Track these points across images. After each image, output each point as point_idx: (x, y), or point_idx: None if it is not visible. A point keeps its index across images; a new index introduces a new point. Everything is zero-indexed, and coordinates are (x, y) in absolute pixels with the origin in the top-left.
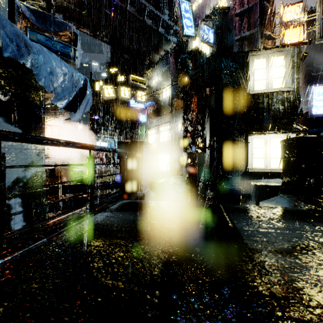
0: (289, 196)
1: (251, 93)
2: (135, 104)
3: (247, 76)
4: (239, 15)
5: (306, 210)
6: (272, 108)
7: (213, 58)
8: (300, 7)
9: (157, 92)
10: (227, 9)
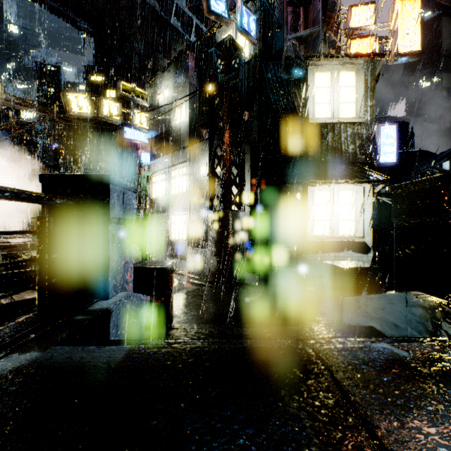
0: (424, 297)
1: (310, 122)
2: (132, 135)
3: (304, 96)
4: (293, 4)
5: None
6: (339, 147)
7: (256, 61)
8: (370, 10)
9: (167, 113)
10: None
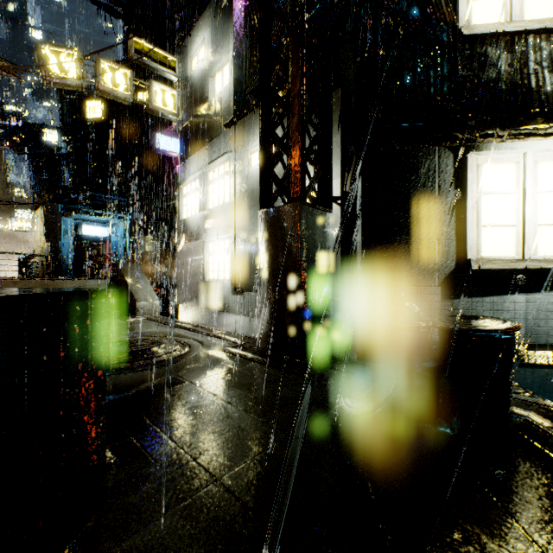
0: None
1: (464, 33)
2: (167, 145)
3: None
4: None
5: None
6: (526, 82)
7: None
8: None
9: (202, 83)
10: None
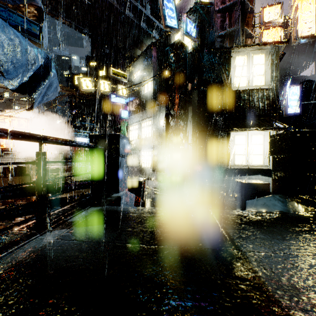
0: (283, 196)
1: (232, 90)
2: (116, 100)
3: (228, 73)
4: (221, 11)
5: (311, 216)
6: (253, 105)
7: (196, 53)
8: (277, 8)
9: (139, 86)
10: (209, 5)
